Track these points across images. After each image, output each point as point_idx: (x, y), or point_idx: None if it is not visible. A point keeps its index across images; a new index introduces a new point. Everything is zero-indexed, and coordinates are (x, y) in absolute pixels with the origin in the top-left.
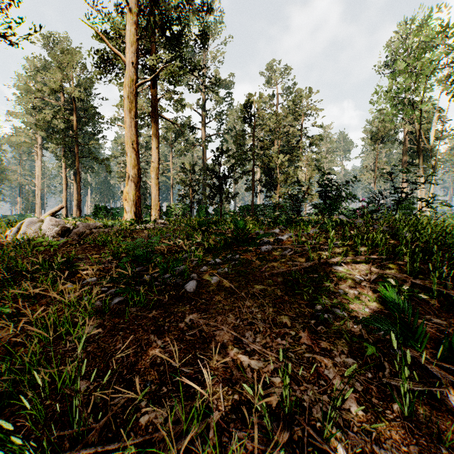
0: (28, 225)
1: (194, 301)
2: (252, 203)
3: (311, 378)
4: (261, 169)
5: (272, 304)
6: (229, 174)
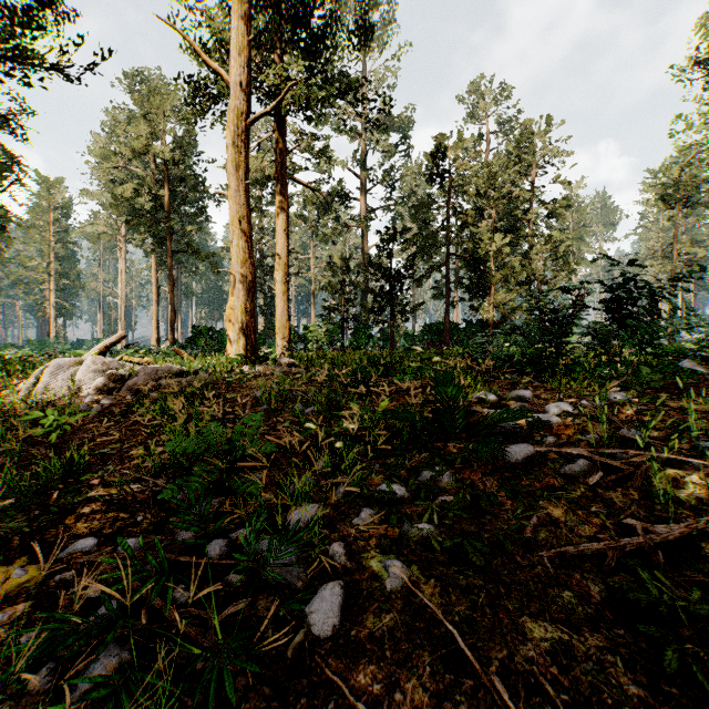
0: (53, 372)
1: (332, 706)
2: (445, 319)
3: None
4: (461, 260)
5: None
6: (407, 272)
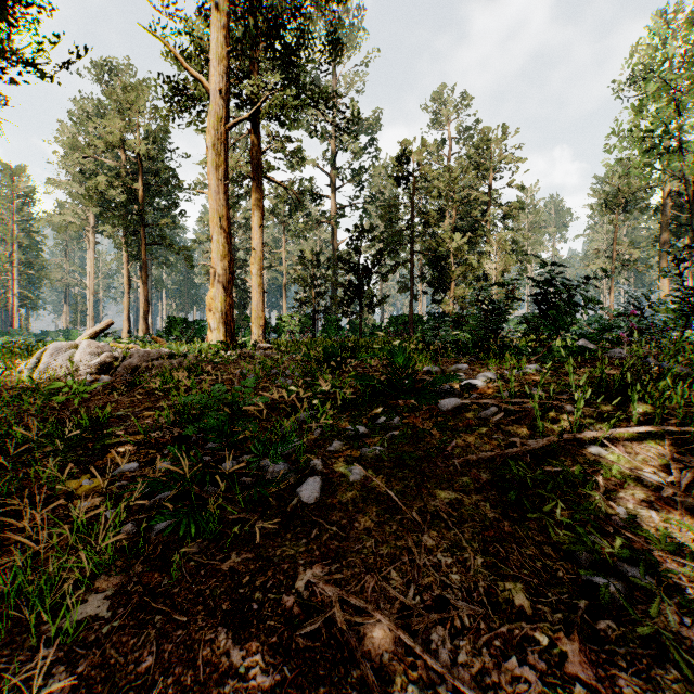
0: (52, 354)
1: (316, 530)
2: (410, 312)
3: None
4: (424, 257)
5: (478, 544)
6: (374, 267)
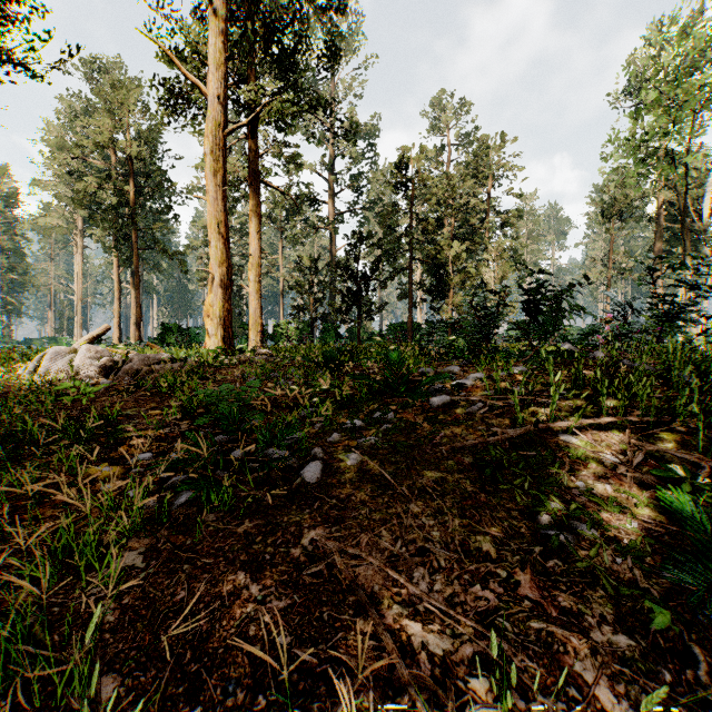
0: (52, 358)
1: (318, 502)
2: (408, 319)
3: (548, 680)
4: (423, 264)
5: (457, 510)
6: (372, 274)
